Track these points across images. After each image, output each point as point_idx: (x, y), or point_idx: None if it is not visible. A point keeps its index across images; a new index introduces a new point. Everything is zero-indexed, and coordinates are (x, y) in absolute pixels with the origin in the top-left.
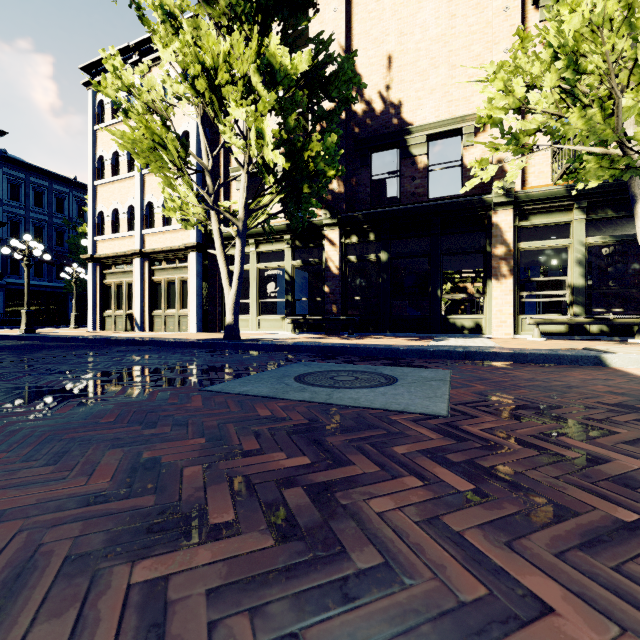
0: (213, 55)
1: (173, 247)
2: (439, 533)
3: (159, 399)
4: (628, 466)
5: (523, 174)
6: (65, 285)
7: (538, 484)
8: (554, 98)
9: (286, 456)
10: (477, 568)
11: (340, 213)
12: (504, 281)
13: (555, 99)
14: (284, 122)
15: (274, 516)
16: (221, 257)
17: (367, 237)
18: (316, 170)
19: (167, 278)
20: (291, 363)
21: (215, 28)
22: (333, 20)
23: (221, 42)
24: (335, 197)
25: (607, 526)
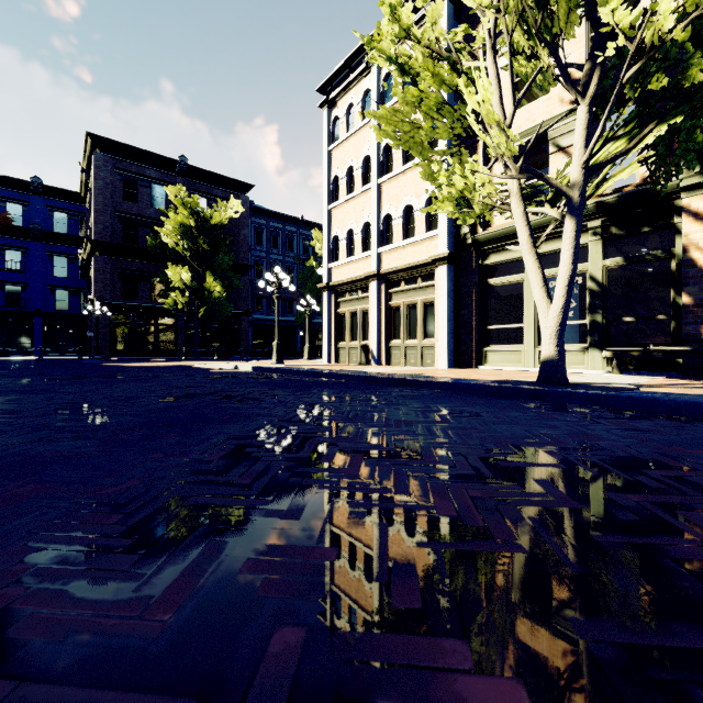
0: None
1: (416, 262)
2: None
3: None
4: None
5: None
6: (295, 319)
7: None
8: None
9: None
10: None
11: None
12: None
13: None
14: None
15: None
16: (530, 254)
17: None
18: None
19: (407, 301)
20: None
21: None
22: None
23: None
24: None
25: None
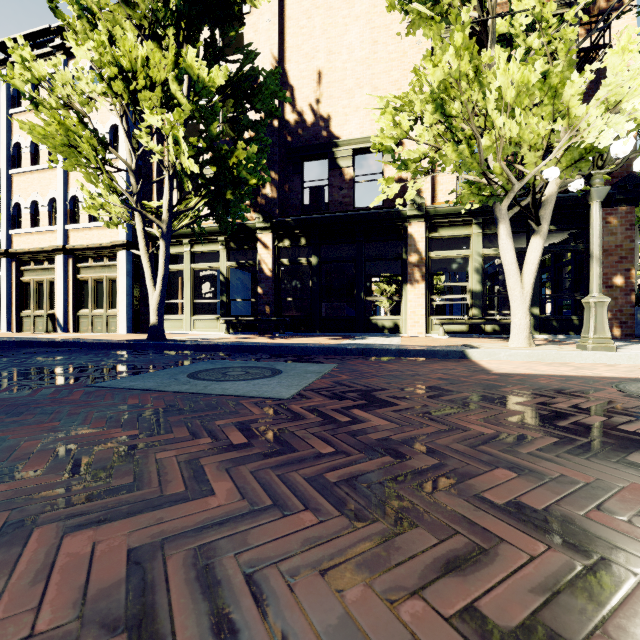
0: (130, 59)
1: (100, 244)
2: (190, 467)
3: (40, 395)
4: (373, 424)
5: (433, 191)
6: None
7: (296, 438)
8: (433, 133)
9: (122, 431)
10: (193, 481)
11: (273, 217)
12: (417, 286)
13: (434, 134)
14: (206, 130)
15: (76, 466)
16: (145, 258)
17: (299, 241)
18: (239, 178)
19: (94, 276)
20: (200, 361)
21: (140, 27)
22: (266, 30)
23: (139, 47)
24: (268, 202)
25: (308, 456)
